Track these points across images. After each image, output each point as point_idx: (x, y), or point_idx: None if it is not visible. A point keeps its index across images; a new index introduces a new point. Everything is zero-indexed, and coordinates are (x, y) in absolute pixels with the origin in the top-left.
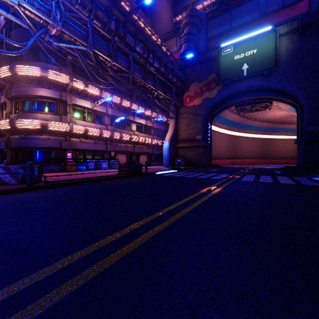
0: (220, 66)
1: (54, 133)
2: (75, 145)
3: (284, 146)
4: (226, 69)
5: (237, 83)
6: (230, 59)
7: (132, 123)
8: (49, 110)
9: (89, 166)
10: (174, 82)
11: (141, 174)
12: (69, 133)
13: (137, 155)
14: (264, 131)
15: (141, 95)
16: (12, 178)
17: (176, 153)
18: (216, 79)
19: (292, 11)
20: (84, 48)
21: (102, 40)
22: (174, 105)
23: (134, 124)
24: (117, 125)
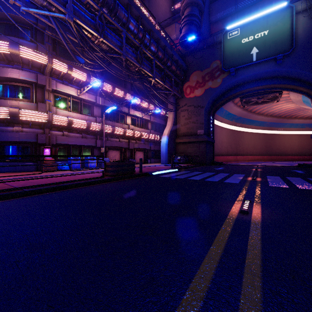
0: (225, 51)
1: (29, 125)
2: (55, 139)
3: (288, 142)
4: (232, 54)
5: (245, 71)
6: (237, 42)
7: (126, 115)
8: (22, 96)
9: (73, 164)
10: (174, 71)
11: (133, 175)
12: (48, 124)
13: (132, 151)
14: (267, 126)
15: (137, 85)
16: None
17: (175, 149)
18: (220, 66)
19: None
20: (62, 16)
21: (88, 12)
22: (173, 97)
23: (129, 117)
24: (109, 118)
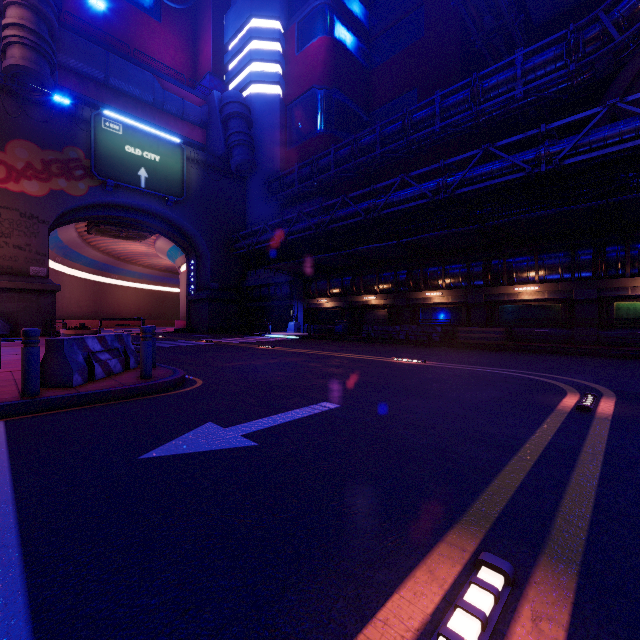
0: (99, 146)
1: None
2: None
3: (124, 298)
4: (111, 157)
5: (127, 193)
6: (118, 144)
7: None
8: None
9: None
10: None
11: None
12: None
13: None
14: (98, 270)
15: None
16: (117, 359)
17: None
18: (86, 164)
19: (191, 131)
20: None
21: None
22: None
23: None
24: None
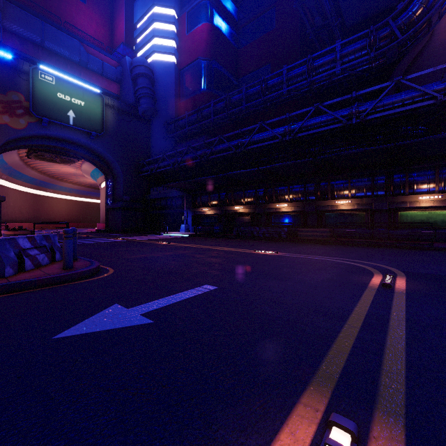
0: (36, 92)
1: None
2: None
3: (57, 206)
4: (46, 101)
5: (59, 128)
6: (52, 92)
7: None
8: None
9: None
10: None
11: None
12: None
13: None
14: (37, 185)
15: None
16: (45, 254)
17: None
18: (25, 105)
19: (109, 85)
20: None
21: None
22: None
23: None
24: None
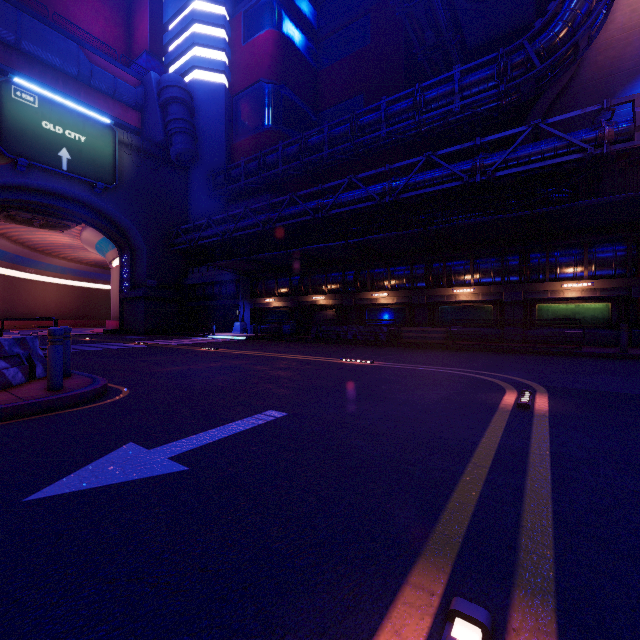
0: (7, 118)
1: None
2: None
3: (42, 295)
4: (23, 133)
5: (45, 175)
6: (33, 119)
7: None
8: None
9: None
10: None
11: None
12: None
13: None
14: (9, 262)
15: None
16: (18, 368)
17: None
18: None
19: (124, 113)
20: None
21: None
22: None
23: None
24: None
